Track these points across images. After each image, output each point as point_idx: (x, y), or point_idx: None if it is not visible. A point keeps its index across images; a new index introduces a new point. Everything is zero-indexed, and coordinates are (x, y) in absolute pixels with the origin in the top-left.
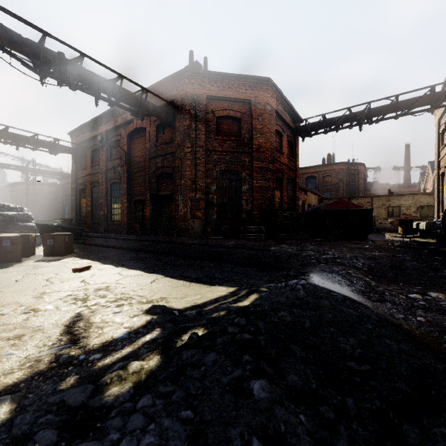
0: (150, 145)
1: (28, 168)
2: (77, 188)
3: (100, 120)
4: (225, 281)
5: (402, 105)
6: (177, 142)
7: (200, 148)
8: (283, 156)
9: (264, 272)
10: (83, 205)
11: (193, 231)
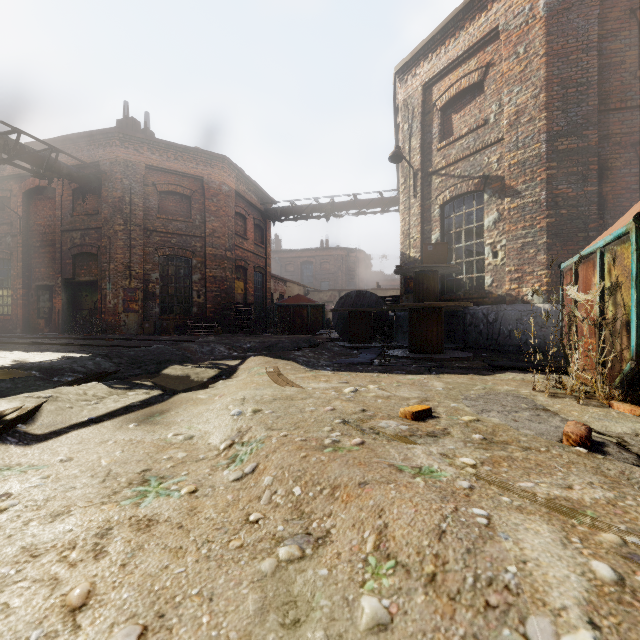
0: (64, 213)
1: None
2: None
3: None
4: None
5: (360, 204)
6: (104, 216)
7: (136, 227)
8: (249, 242)
9: None
10: None
11: (127, 328)
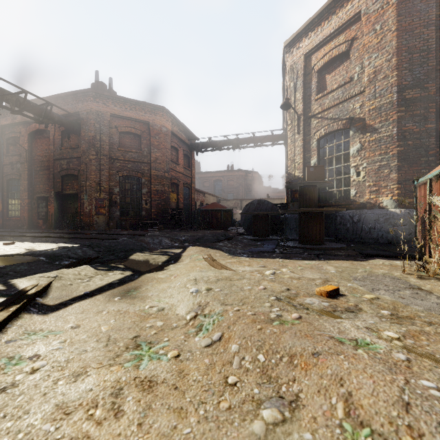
0: (55, 147)
1: None
2: None
3: None
4: None
5: (257, 140)
6: (82, 149)
7: (104, 157)
8: (180, 166)
9: None
10: None
11: (98, 225)
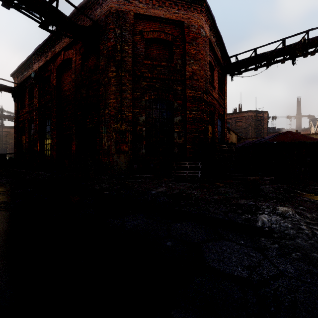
0: (76, 75)
1: None
2: (18, 126)
3: (33, 58)
4: None
5: None
6: (101, 67)
7: (126, 73)
8: (215, 91)
9: None
10: (23, 141)
11: (118, 168)
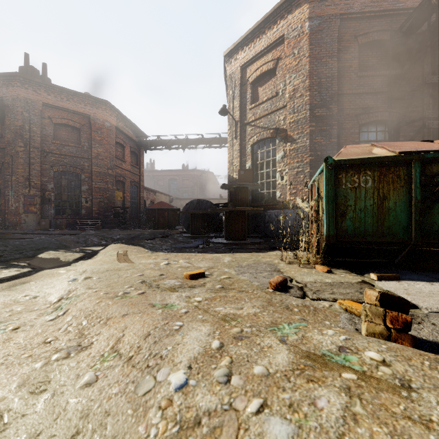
0: None
1: None
2: None
3: None
4: None
5: (205, 141)
6: (7, 139)
7: (35, 149)
8: (126, 163)
9: None
10: None
11: (26, 225)
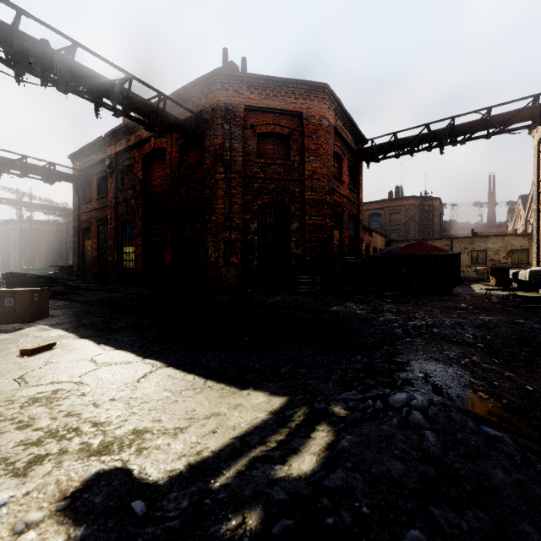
0: (172, 170)
1: (22, 203)
2: (79, 227)
3: (108, 140)
4: (265, 378)
5: (496, 121)
6: (206, 166)
7: (236, 174)
8: (344, 186)
9: (329, 355)
10: (87, 248)
11: (227, 283)
